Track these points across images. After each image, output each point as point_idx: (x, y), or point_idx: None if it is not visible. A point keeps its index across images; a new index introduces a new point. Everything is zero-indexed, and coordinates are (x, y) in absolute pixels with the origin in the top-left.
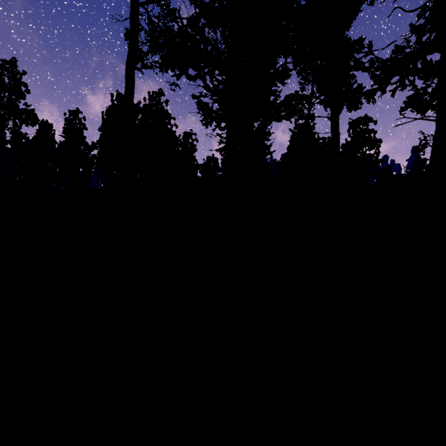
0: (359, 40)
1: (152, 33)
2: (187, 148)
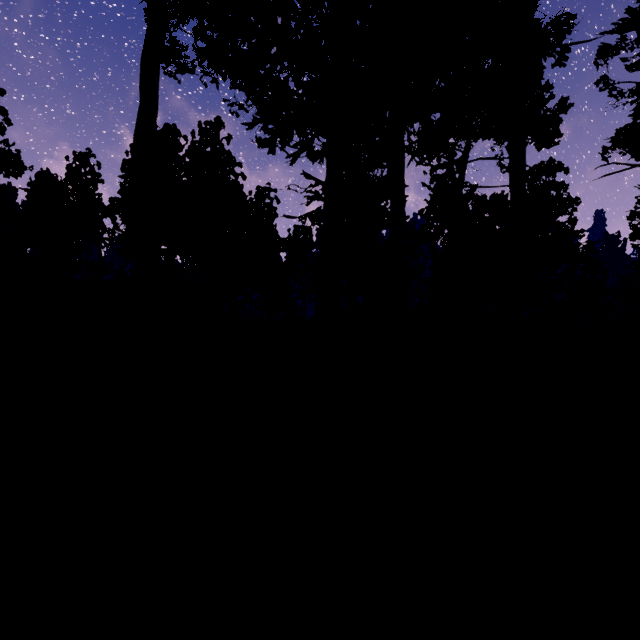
0: (569, 15)
1: None
2: (261, 212)
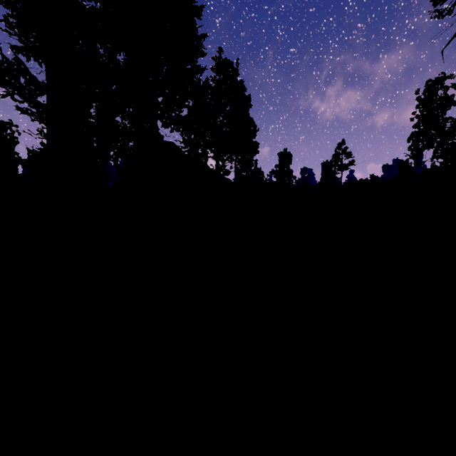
0: None
1: None
2: (4, 139)
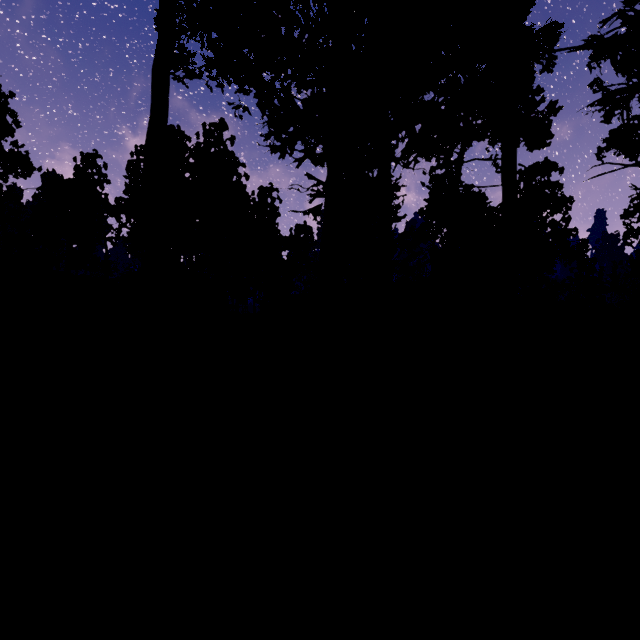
0: (556, 24)
1: None
2: (264, 211)
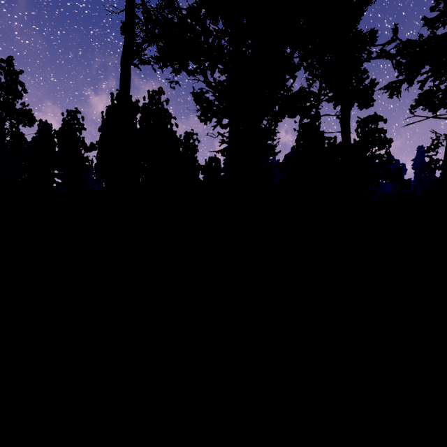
0: (373, 31)
1: (147, 23)
2: (188, 148)
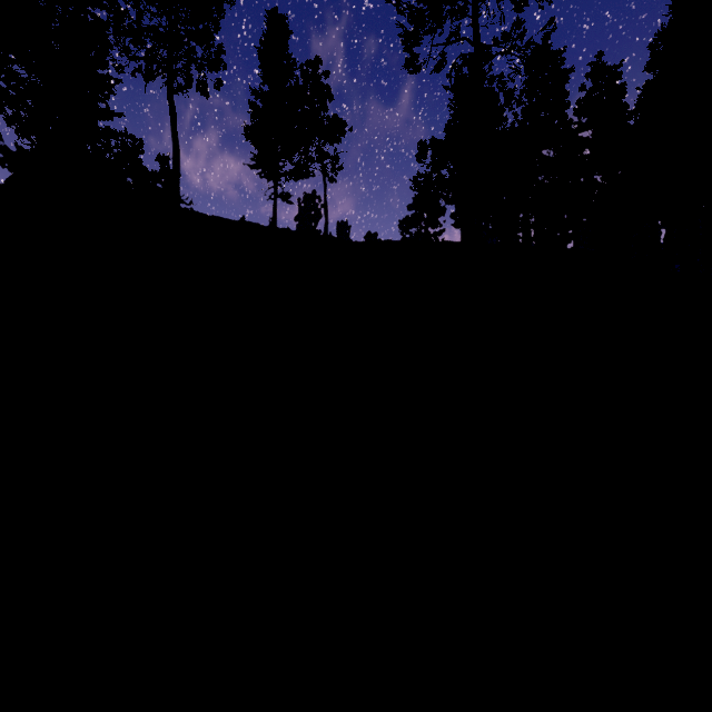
0: None
1: None
2: None
